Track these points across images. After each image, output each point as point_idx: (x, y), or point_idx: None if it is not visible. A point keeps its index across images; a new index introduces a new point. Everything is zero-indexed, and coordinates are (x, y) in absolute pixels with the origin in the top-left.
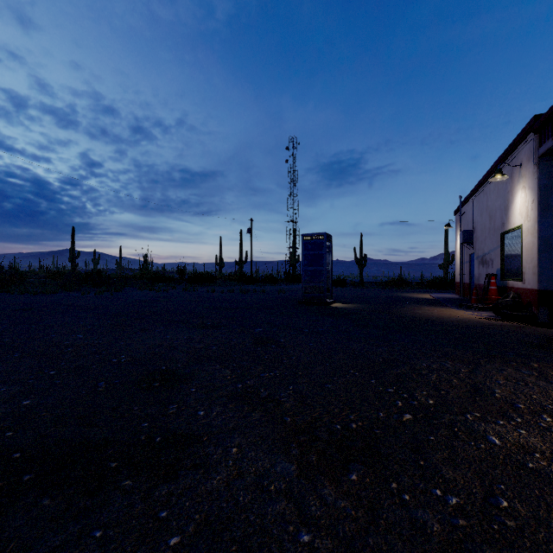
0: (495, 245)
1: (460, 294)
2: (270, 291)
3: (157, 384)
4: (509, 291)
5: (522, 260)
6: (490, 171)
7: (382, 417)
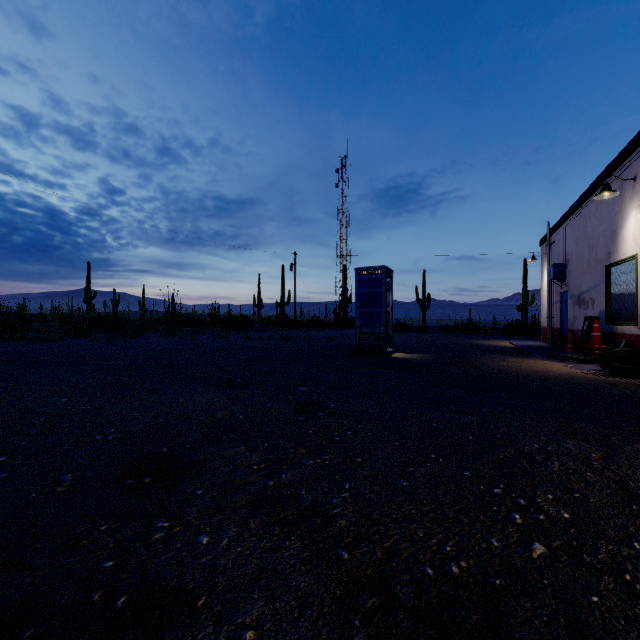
0: (597, 281)
1: (547, 341)
2: (317, 337)
3: (149, 478)
4: (617, 338)
5: (637, 299)
6: (590, 189)
7: (497, 549)
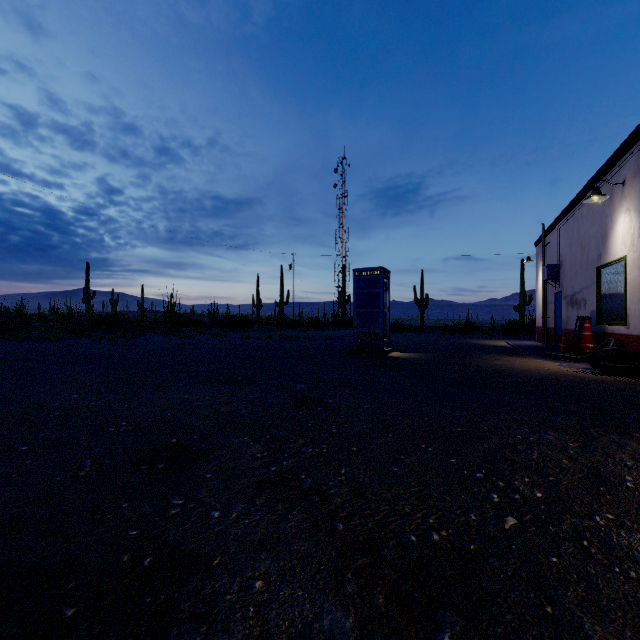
0: (589, 282)
1: (542, 341)
2: (316, 337)
3: (161, 465)
4: (608, 338)
5: (625, 300)
6: (582, 192)
7: (474, 522)
